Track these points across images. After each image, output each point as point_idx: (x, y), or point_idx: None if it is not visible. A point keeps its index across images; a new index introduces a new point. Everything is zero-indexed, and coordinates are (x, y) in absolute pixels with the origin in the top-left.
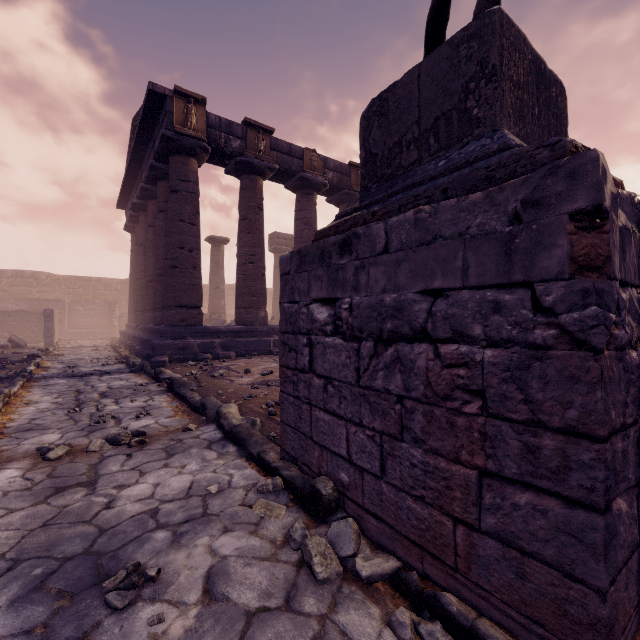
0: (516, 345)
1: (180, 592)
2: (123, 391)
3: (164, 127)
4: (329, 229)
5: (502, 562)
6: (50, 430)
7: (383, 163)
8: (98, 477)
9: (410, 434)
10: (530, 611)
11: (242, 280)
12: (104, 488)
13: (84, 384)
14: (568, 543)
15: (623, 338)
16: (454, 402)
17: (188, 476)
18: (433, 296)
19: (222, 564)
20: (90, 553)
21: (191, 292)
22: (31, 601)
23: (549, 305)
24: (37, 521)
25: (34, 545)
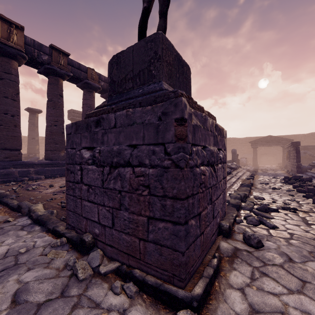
0: (159, 167)
1: None
2: None
3: None
4: (92, 113)
5: (155, 251)
6: None
7: (118, 86)
8: None
9: (124, 206)
10: (163, 267)
11: (49, 135)
12: None
13: None
14: (174, 238)
15: (192, 164)
16: (139, 191)
17: (6, 246)
18: (133, 147)
19: (25, 286)
20: None
21: (13, 140)
22: None
23: (169, 152)
24: None
25: None
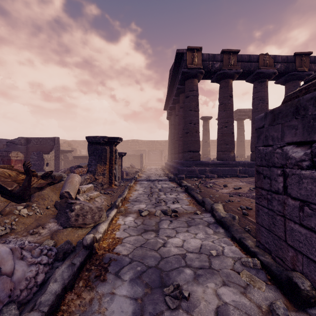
0: None
1: (201, 315)
2: (167, 189)
3: (183, 68)
4: (299, 91)
5: None
6: (142, 202)
7: None
8: (159, 229)
9: None
10: None
11: (220, 136)
12: (162, 235)
13: (153, 184)
14: None
15: None
16: None
17: (199, 240)
18: None
19: (225, 308)
20: (157, 268)
21: (195, 144)
22: (136, 283)
23: None
24: (138, 243)
25: (137, 254)
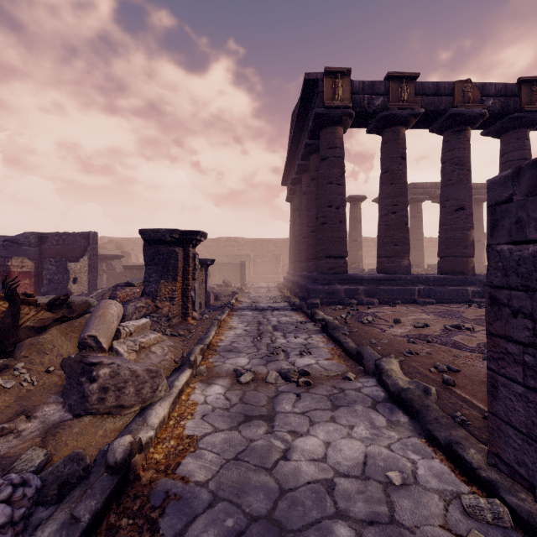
0: None
1: None
2: (288, 326)
3: (316, 107)
4: None
5: None
6: (242, 354)
7: None
8: (275, 413)
9: None
10: None
11: (384, 230)
12: (280, 429)
13: (262, 317)
14: None
15: None
16: None
17: (359, 444)
18: None
19: None
20: (272, 520)
21: (338, 244)
22: None
23: None
24: (231, 450)
25: (228, 482)
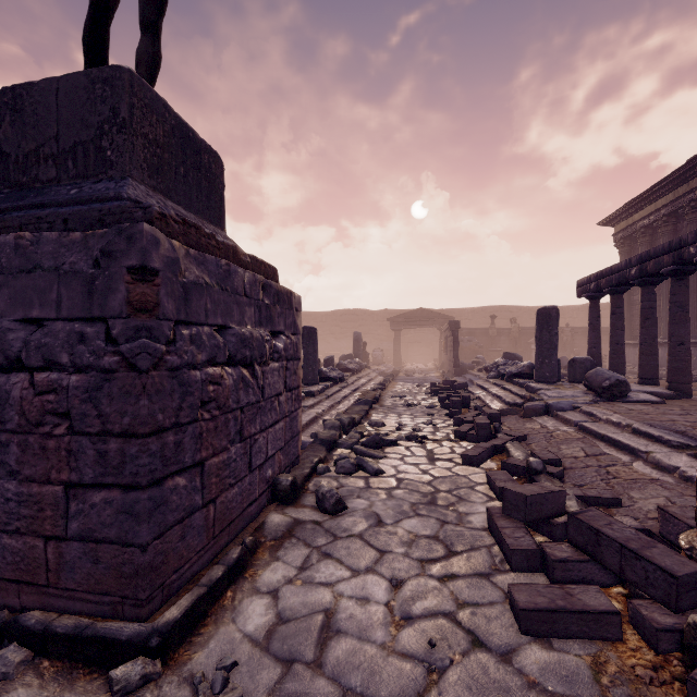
0: (94, 370)
1: None
2: None
3: None
4: None
5: (85, 558)
6: None
7: (18, 168)
8: None
9: (6, 469)
10: (103, 588)
11: None
12: None
13: None
14: (126, 520)
15: (176, 362)
16: (47, 427)
17: None
18: (38, 325)
19: None
20: None
21: None
22: None
23: (116, 337)
24: None
25: None
